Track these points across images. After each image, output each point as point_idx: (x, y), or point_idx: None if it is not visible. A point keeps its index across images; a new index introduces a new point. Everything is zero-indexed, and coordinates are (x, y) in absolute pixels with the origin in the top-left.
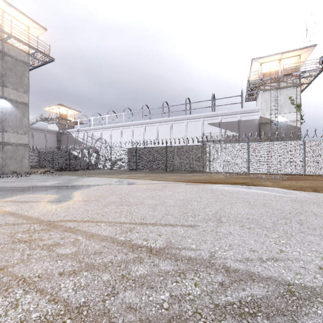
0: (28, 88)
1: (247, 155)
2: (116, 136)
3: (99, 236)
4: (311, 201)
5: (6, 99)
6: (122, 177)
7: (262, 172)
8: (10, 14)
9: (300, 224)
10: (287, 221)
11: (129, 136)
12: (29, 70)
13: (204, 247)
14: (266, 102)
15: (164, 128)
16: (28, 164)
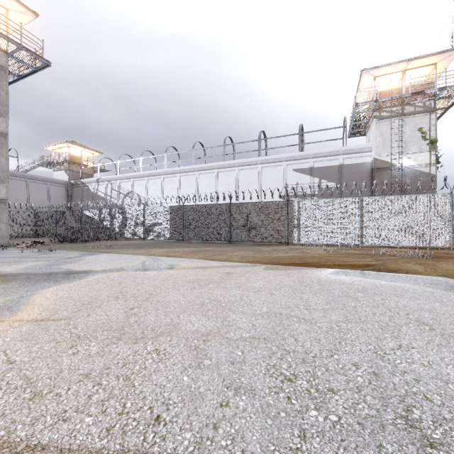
0: (6, 108)
1: (358, 216)
2: (154, 188)
3: None
4: None
5: None
6: (157, 254)
7: (384, 244)
8: None
9: None
10: None
11: (175, 188)
12: (12, 82)
13: None
14: (382, 136)
15: (227, 177)
16: (6, 231)
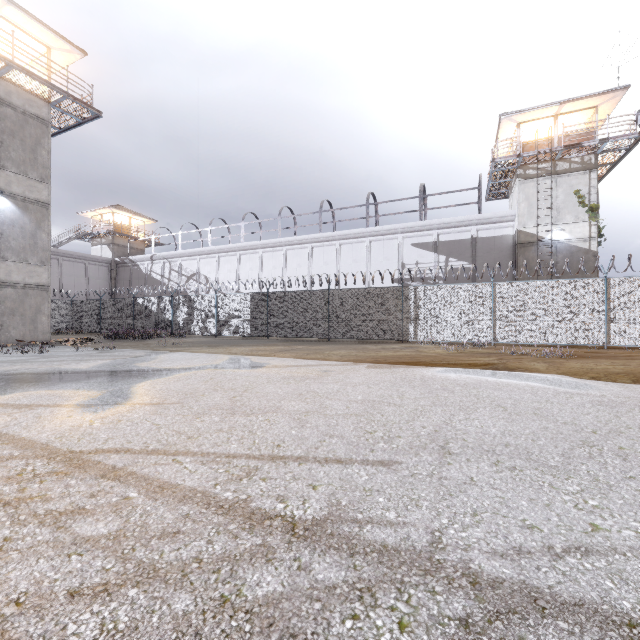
0: (48, 171)
1: (491, 307)
2: (228, 268)
3: (176, 489)
4: (634, 404)
5: (4, 194)
6: (239, 353)
7: (522, 341)
8: (11, 21)
9: (621, 458)
10: (593, 452)
11: (255, 268)
12: (51, 135)
13: (416, 516)
14: (528, 201)
15: (325, 254)
16: (48, 325)
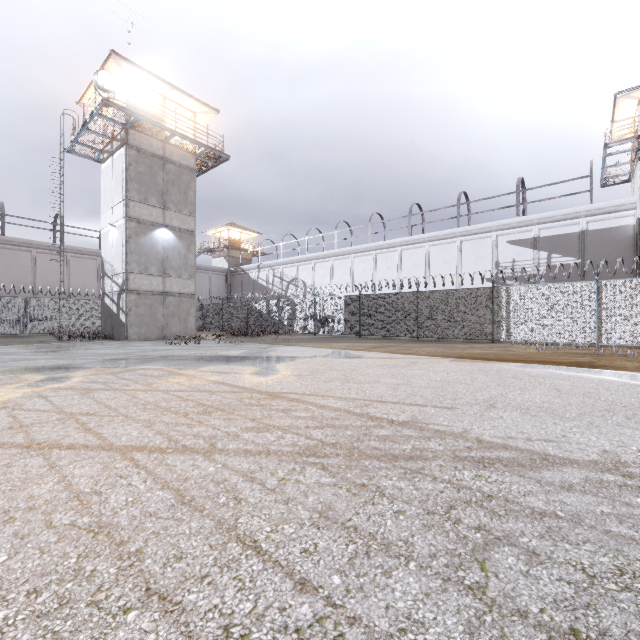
0: (194, 207)
1: (595, 306)
2: (322, 273)
3: (330, 407)
4: None
5: (168, 228)
6: (339, 348)
7: (635, 343)
8: (172, 100)
9: (627, 418)
10: (607, 414)
11: (347, 273)
12: None
13: (459, 425)
14: None
15: (414, 256)
16: (194, 324)
